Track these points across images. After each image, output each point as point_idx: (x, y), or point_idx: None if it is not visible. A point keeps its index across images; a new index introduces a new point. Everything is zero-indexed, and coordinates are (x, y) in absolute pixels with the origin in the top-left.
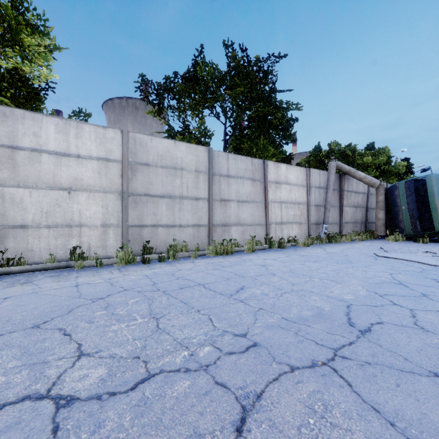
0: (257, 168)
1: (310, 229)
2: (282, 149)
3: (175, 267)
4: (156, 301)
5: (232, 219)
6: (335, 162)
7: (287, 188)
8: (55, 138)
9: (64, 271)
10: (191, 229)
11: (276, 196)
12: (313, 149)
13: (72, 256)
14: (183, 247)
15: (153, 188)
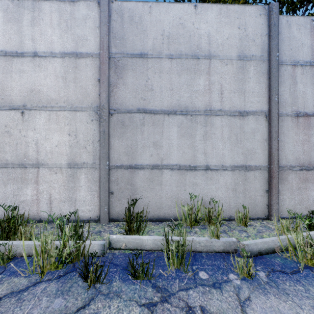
0: None
1: None
2: None
3: None
4: None
5: None
6: None
7: None
8: (5, 31)
9: None
10: (228, 174)
11: None
12: None
13: None
14: (211, 212)
15: (153, 97)
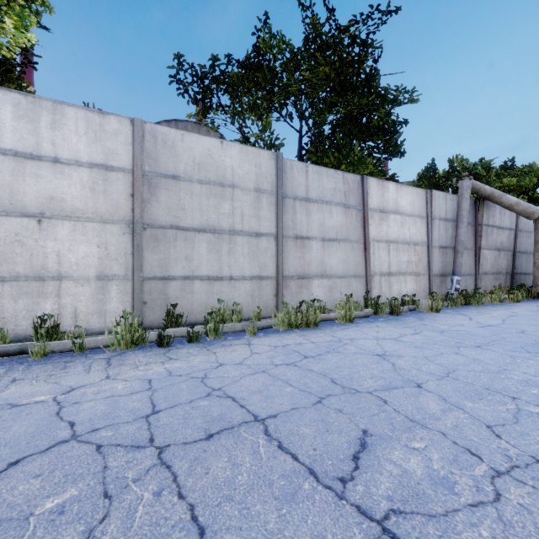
0: (352, 188)
1: (432, 283)
2: (384, 166)
3: (213, 356)
4: (115, 511)
5: (314, 268)
6: (469, 181)
7: (397, 221)
8: (14, 128)
9: (5, 364)
10: (247, 283)
11: (381, 232)
12: (425, 168)
13: (36, 332)
14: (235, 313)
15: (185, 216)
